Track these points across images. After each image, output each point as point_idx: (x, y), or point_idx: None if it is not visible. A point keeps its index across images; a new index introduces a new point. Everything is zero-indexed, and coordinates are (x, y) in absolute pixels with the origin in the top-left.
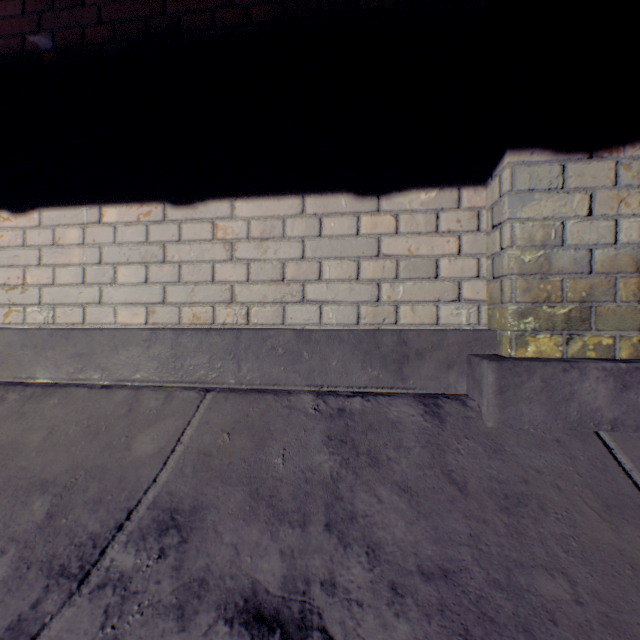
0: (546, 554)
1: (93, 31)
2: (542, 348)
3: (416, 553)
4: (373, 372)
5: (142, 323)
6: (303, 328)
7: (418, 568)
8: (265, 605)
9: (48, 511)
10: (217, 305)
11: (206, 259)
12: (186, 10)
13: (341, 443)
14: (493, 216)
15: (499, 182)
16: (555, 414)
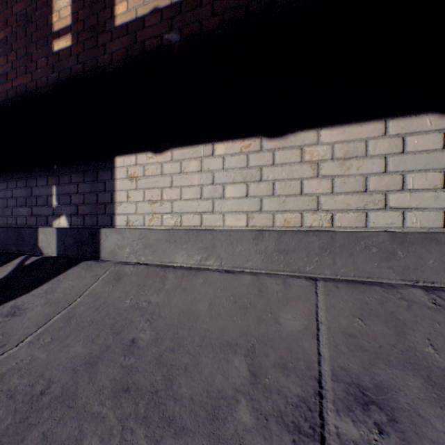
0: None
1: (207, 22)
2: None
3: None
4: None
5: (243, 226)
6: (385, 230)
7: None
8: None
9: (248, 369)
10: (304, 212)
11: (295, 177)
12: None
13: None
14: None
15: None
16: None
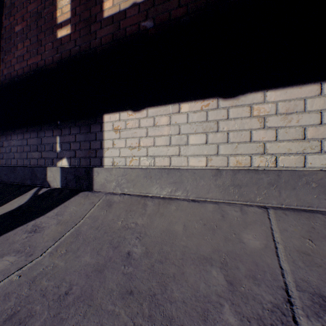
0: None
1: (175, 12)
2: None
3: None
4: None
5: (203, 166)
6: (320, 170)
7: None
8: None
9: (225, 279)
10: (253, 155)
11: (245, 128)
12: None
13: None
14: None
15: None
16: None
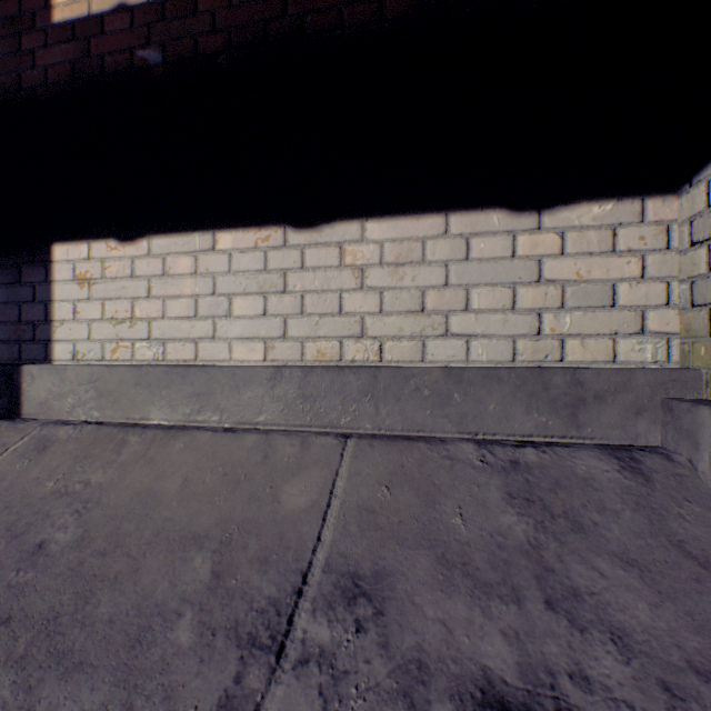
0: None
1: (206, 41)
2: None
3: (677, 645)
4: (540, 418)
5: (260, 360)
6: (446, 366)
7: (688, 664)
8: (508, 699)
9: (212, 569)
10: (345, 340)
11: (332, 288)
12: (309, 10)
13: (527, 502)
14: (693, 230)
15: (707, 189)
16: None
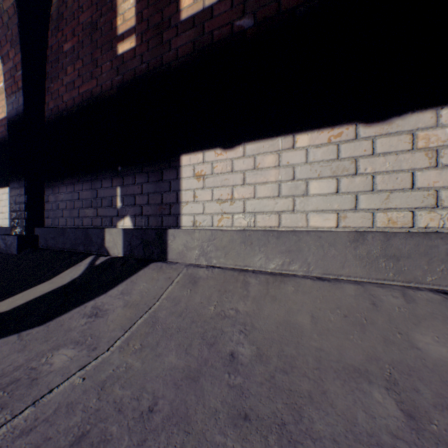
0: None
1: (286, 0)
2: None
3: None
4: None
5: (332, 226)
6: None
7: None
8: None
9: (398, 407)
10: (416, 210)
11: (403, 168)
12: None
13: None
14: None
15: None
16: None
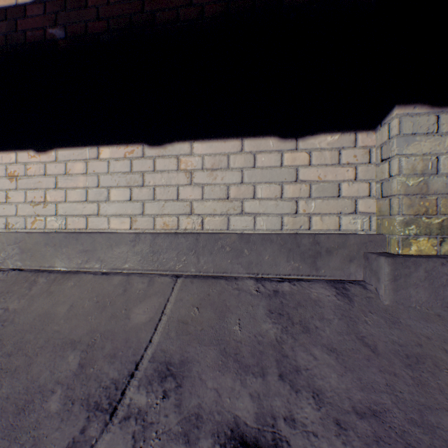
0: (446, 400)
1: (93, 25)
2: (421, 248)
3: (349, 397)
4: (295, 264)
5: (127, 228)
6: (242, 232)
7: (353, 409)
8: (246, 434)
9: (79, 362)
10: (180, 216)
11: (173, 184)
12: (158, 9)
13: (279, 315)
14: (382, 152)
15: (388, 128)
16: (435, 296)
